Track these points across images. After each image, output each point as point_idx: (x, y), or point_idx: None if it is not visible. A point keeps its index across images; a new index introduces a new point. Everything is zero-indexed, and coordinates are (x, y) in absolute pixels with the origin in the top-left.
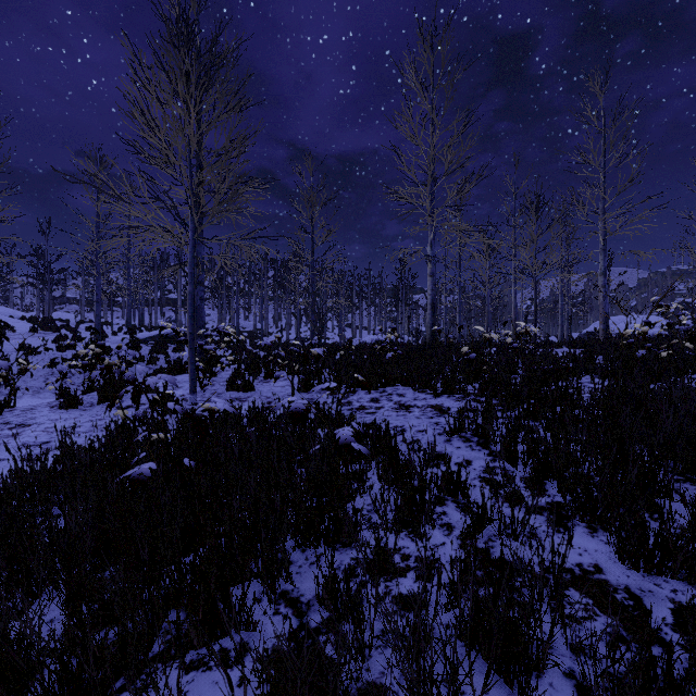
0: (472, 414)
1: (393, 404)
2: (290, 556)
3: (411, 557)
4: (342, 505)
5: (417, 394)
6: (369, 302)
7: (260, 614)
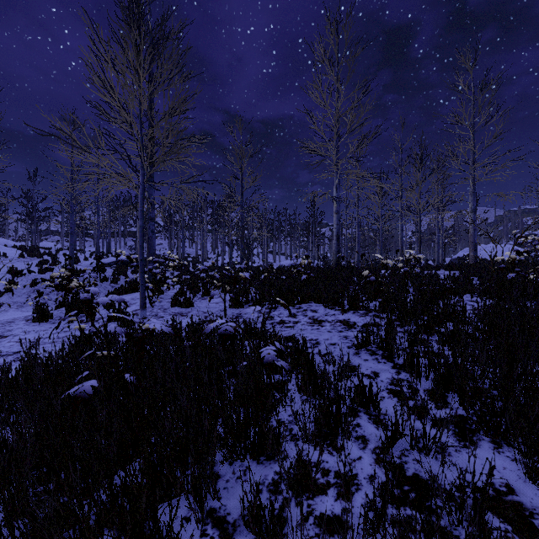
0: (375, 329)
1: (307, 318)
2: (219, 469)
3: (331, 472)
4: (266, 421)
5: (327, 310)
6: (286, 234)
7: (188, 536)
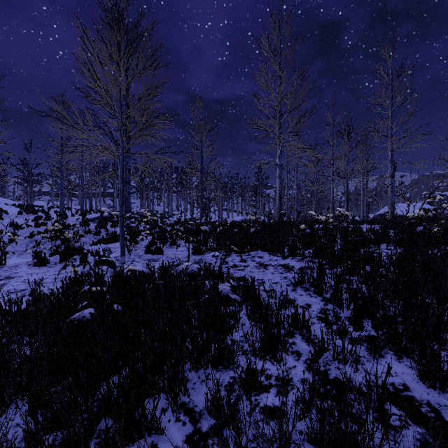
0: (309, 271)
1: (255, 263)
2: (187, 375)
3: (272, 376)
4: (223, 339)
5: (271, 256)
6: (237, 195)
7: (166, 421)
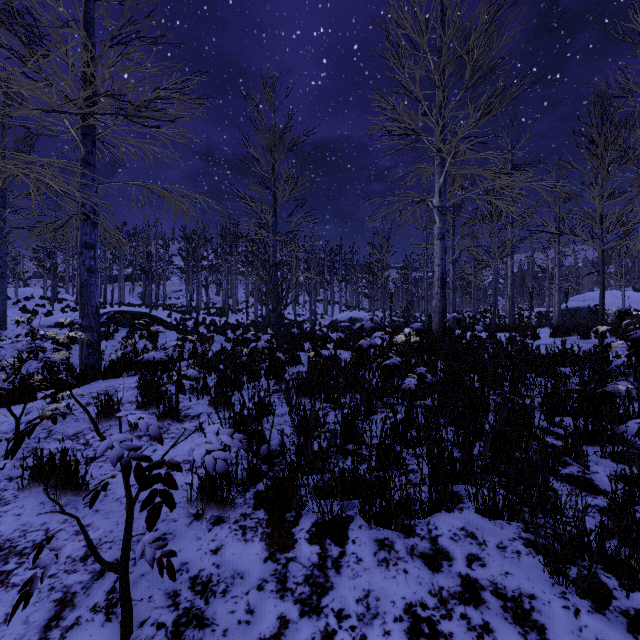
0: None
1: None
2: None
3: None
4: None
5: (586, 618)
6: (340, 278)
7: None
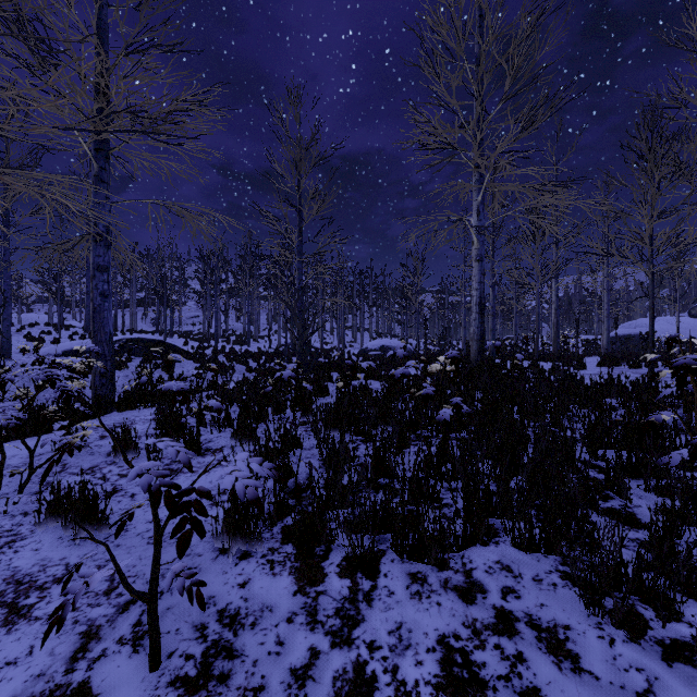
0: None
1: None
2: None
3: None
4: None
5: (621, 647)
6: (371, 303)
7: None
